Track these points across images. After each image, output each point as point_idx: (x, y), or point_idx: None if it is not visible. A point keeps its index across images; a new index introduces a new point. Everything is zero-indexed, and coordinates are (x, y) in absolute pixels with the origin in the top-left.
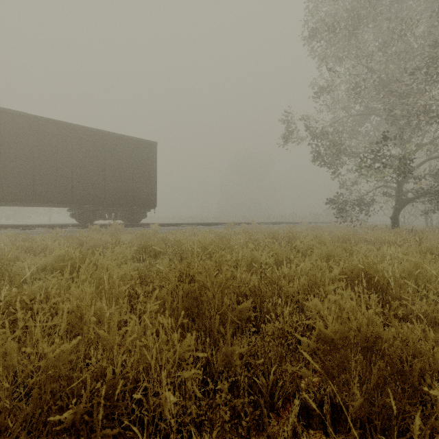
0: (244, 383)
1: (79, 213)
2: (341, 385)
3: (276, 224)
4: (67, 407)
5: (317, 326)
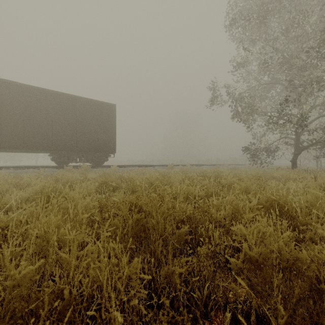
0: (183, 297)
1: (57, 157)
2: (263, 298)
3: (204, 166)
4: (28, 324)
5: (243, 249)
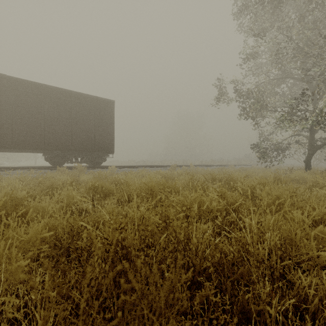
0: None
1: (50, 157)
2: None
3: (208, 166)
4: None
5: None
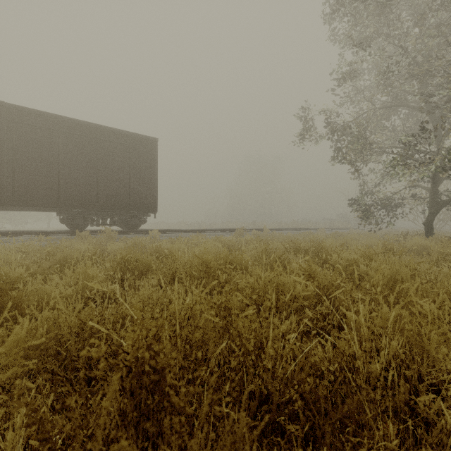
0: None
1: (67, 218)
2: None
3: (289, 230)
4: None
5: None
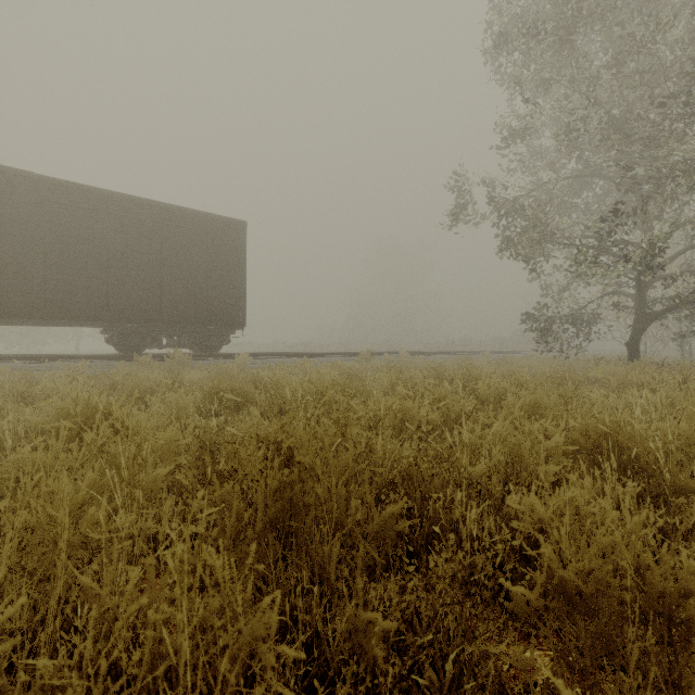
0: (393, 689)
1: (119, 337)
2: (597, 688)
3: (438, 355)
4: None
5: (545, 563)
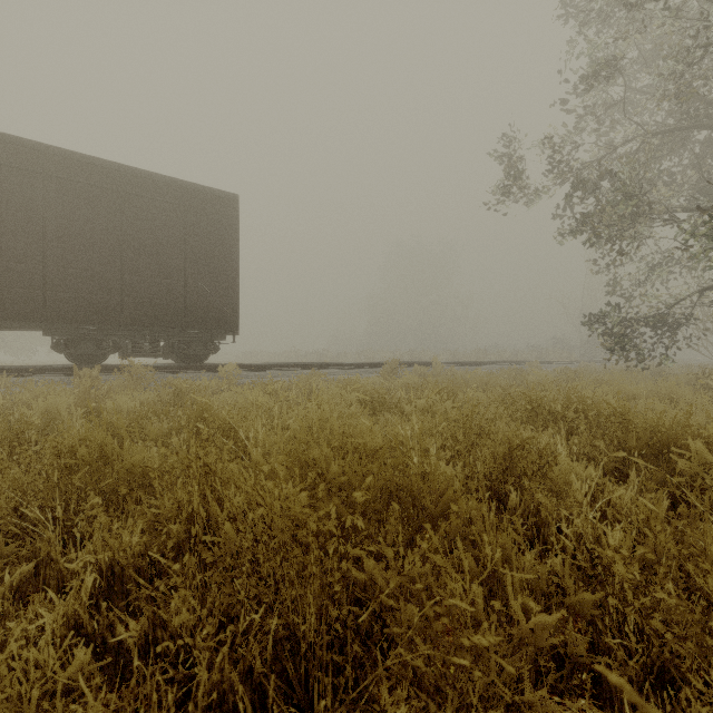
0: None
1: (65, 343)
2: None
3: (476, 365)
4: None
5: None
